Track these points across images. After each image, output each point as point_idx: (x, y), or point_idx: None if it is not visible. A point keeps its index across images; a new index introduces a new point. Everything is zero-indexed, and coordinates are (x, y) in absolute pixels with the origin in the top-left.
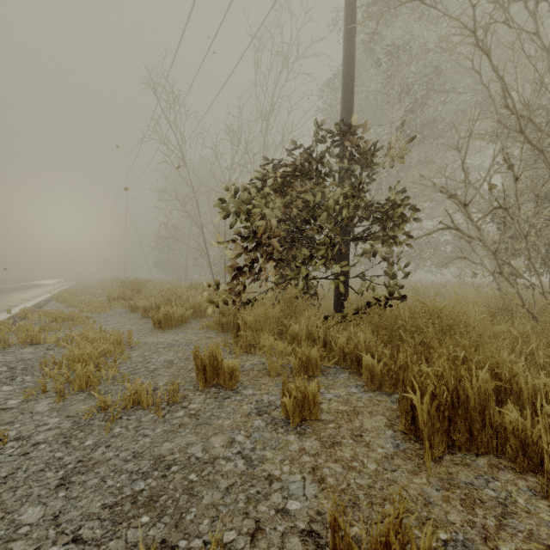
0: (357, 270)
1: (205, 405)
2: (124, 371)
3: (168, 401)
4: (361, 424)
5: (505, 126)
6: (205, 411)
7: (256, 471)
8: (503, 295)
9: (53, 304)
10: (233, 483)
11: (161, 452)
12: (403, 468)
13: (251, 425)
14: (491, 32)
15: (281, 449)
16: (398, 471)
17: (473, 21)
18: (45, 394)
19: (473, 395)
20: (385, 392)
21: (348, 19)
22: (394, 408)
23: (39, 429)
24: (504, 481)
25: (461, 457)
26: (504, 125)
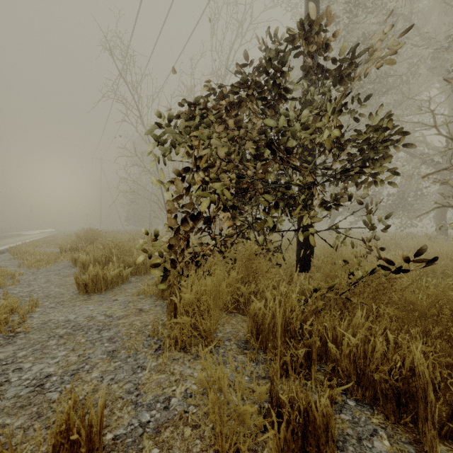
0: None
1: None
2: None
3: None
4: None
5: None
6: None
7: None
8: None
9: (3, 256)
10: None
11: None
12: None
13: None
14: None
15: None
16: None
17: None
18: None
19: None
20: None
21: None
22: None
23: None
24: None
25: None
26: None
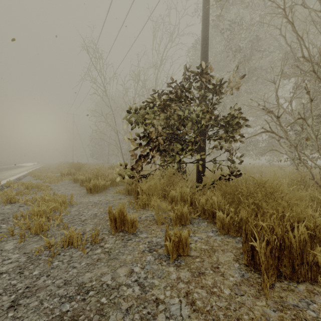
0: (209, 157)
1: (115, 244)
2: (65, 221)
3: (91, 242)
4: (217, 258)
5: (301, 69)
6: (115, 249)
7: (147, 295)
8: (300, 172)
9: (28, 178)
10: (131, 305)
11: (84, 280)
12: (248, 293)
13: (144, 260)
14: (293, 11)
15: (164, 277)
16: (245, 295)
17: (284, 2)
18: (13, 236)
19: (294, 242)
20: (231, 235)
21: (205, 5)
22: (238, 247)
23: (4, 262)
24: (319, 304)
25: (287, 284)
26: (300, 68)
